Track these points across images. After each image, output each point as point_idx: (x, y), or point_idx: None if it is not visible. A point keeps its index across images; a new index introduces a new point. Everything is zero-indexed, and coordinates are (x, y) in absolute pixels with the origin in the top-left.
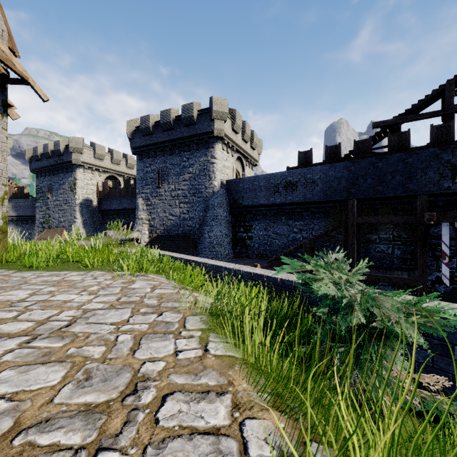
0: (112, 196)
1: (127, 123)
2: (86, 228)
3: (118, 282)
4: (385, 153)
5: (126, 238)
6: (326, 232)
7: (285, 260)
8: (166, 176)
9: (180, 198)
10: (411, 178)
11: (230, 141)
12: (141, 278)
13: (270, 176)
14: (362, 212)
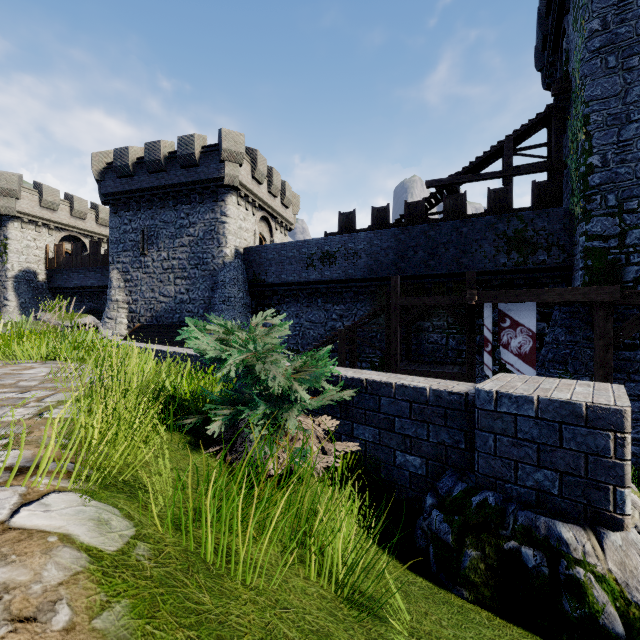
0: (71, 267)
1: (93, 156)
2: (26, 315)
3: (6, 369)
4: (439, 219)
5: (71, 323)
6: (366, 317)
7: (190, 321)
8: (154, 239)
9: (176, 271)
10: (466, 251)
11: (250, 193)
12: (48, 366)
13: (303, 244)
14: (413, 293)
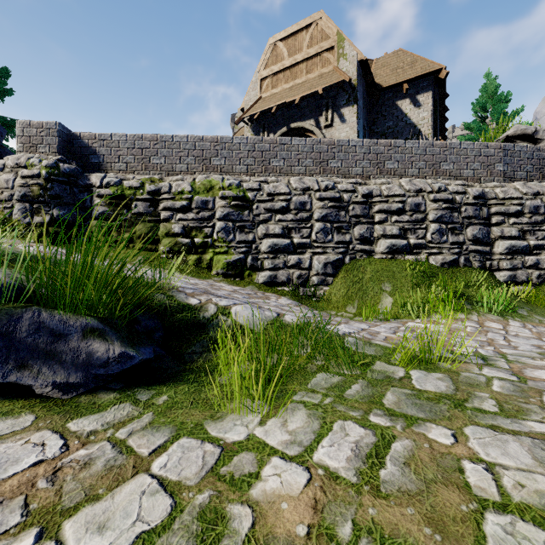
0: None
1: None
2: None
3: None
4: None
5: None
6: None
7: None
8: None
9: None
10: None
11: None
12: None
13: None
14: None
